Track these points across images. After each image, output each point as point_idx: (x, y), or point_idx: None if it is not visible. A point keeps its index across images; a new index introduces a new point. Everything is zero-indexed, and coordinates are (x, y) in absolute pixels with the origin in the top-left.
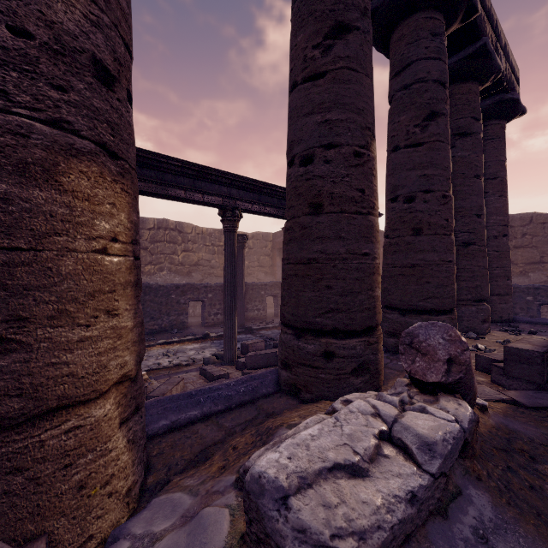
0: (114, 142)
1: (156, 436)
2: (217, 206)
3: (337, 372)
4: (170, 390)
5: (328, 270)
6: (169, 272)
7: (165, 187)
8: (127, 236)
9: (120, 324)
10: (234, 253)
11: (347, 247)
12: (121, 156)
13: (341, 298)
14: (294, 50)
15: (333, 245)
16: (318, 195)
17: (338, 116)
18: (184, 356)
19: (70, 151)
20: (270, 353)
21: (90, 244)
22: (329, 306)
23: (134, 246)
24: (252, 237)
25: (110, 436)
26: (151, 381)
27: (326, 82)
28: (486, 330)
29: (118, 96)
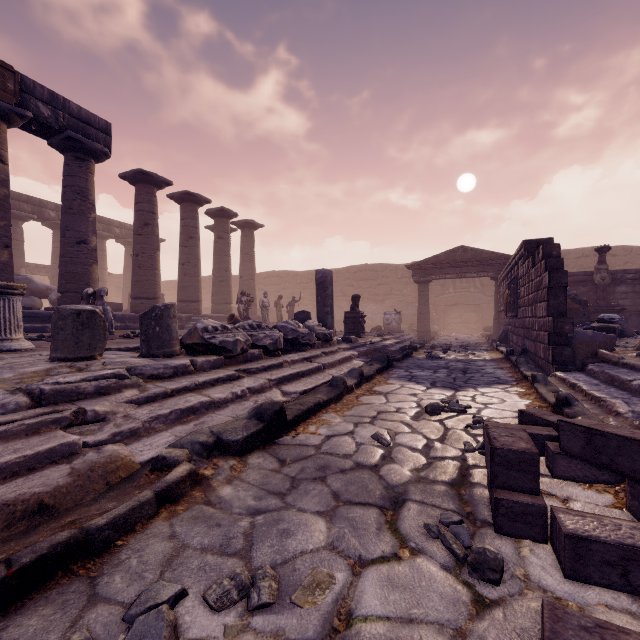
0: None
1: None
2: None
3: None
4: None
5: None
6: None
7: None
8: None
9: None
10: None
11: None
12: None
13: None
14: None
15: None
16: None
17: None
18: None
19: None
20: None
21: None
22: None
23: None
24: None
25: None
26: None
27: None
28: None
29: None
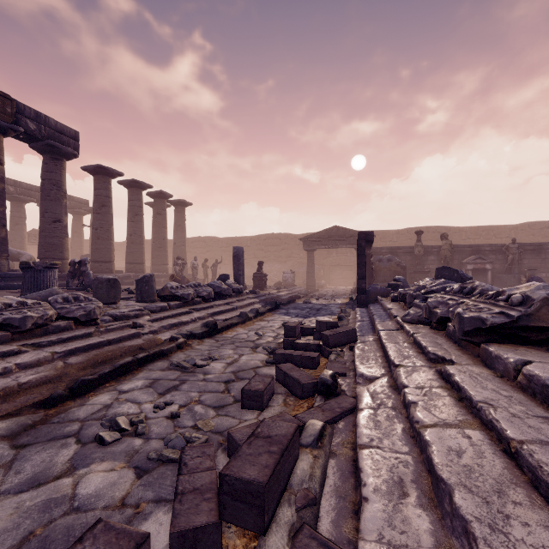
0: None
1: None
2: None
3: None
4: None
5: None
6: None
7: None
8: None
9: None
10: None
11: None
12: None
13: None
14: None
15: None
16: None
17: None
18: None
19: None
20: None
21: None
22: None
23: None
24: None
25: None
26: None
27: None
28: None
29: None
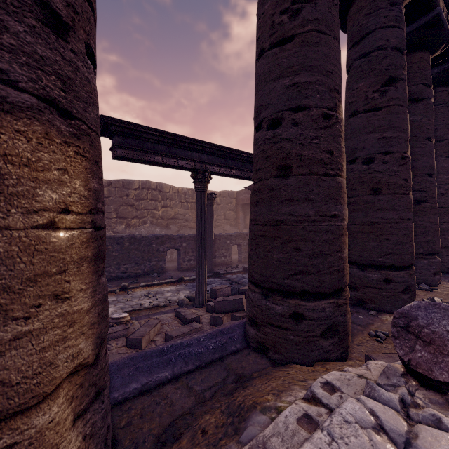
0: (65, 98)
1: (126, 400)
2: (189, 170)
3: (306, 335)
4: (148, 332)
5: (297, 232)
6: (151, 225)
7: (145, 154)
8: (83, 206)
9: (72, 309)
10: (204, 210)
11: (316, 209)
12: (75, 115)
13: (310, 260)
14: (261, 18)
15: (302, 207)
16: (287, 158)
17: (307, 79)
18: (162, 297)
19: (1, 106)
20: (236, 299)
21: (29, 219)
22: (298, 268)
23: (93, 215)
24: (219, 195)
25: (57, 444)
26: (133, 322)
27: (294, 46)
28: (438, 282)
29: (72, 47)
